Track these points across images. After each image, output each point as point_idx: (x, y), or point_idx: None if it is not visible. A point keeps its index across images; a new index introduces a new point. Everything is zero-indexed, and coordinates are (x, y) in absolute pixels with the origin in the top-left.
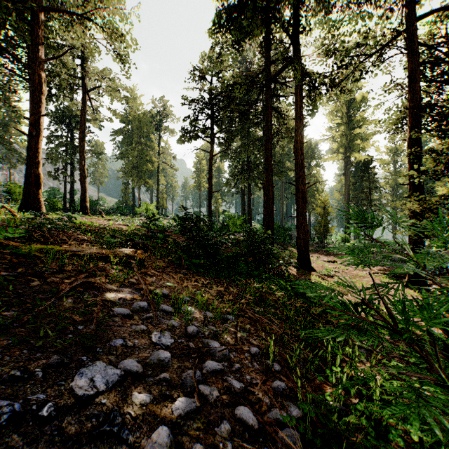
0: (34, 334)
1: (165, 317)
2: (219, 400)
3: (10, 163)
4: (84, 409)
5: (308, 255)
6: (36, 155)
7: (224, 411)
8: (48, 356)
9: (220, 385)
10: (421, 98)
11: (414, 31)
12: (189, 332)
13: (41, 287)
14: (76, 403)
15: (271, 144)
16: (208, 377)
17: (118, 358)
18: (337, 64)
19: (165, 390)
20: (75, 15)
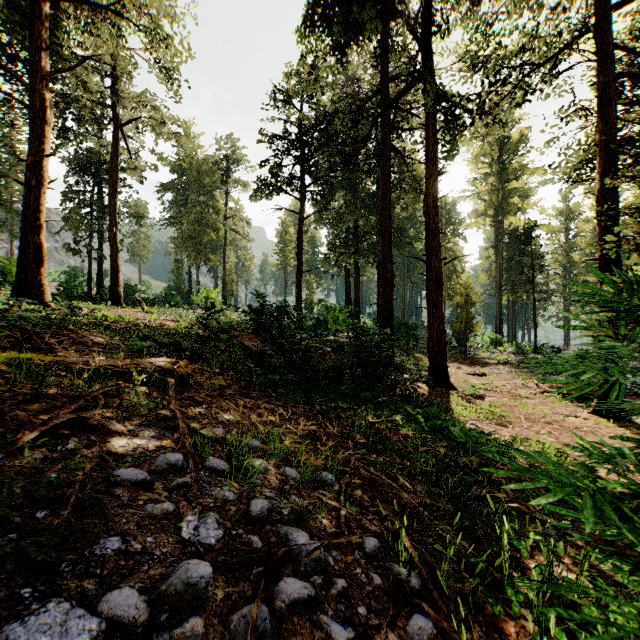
0: None
1: (214, 481)
2: None
3: (10, 230)
4: None
5: (445, 365)
6: (36, 215)
7: None
8: None
9: (307, 638)
10: (617, 129)
11: (606, 29)
12: (254, 514)
13: None
14: None
15: (389, 201)
16: (284, 616)
17: (104, 585)
18: (489, 81)
19: None
20: (96, 6)
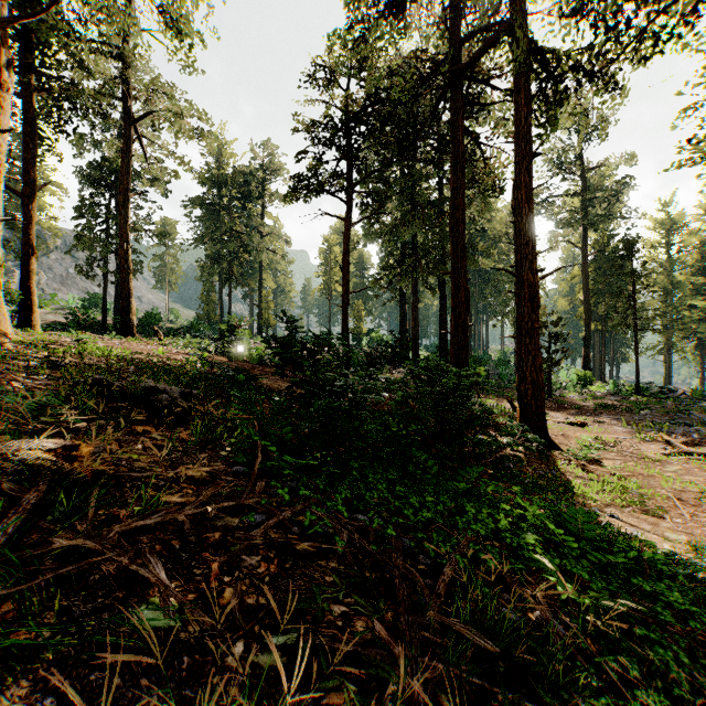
0: None
1: None
2: None
3: (15, 250)
4: None
5: (542, 414)
6: None
7: None
8: None
9: None
10: None
11: None
12: None
13: None
14: None
15: (463, 198)
16: None
17: None
18: (607, 22)
19: None
20: None
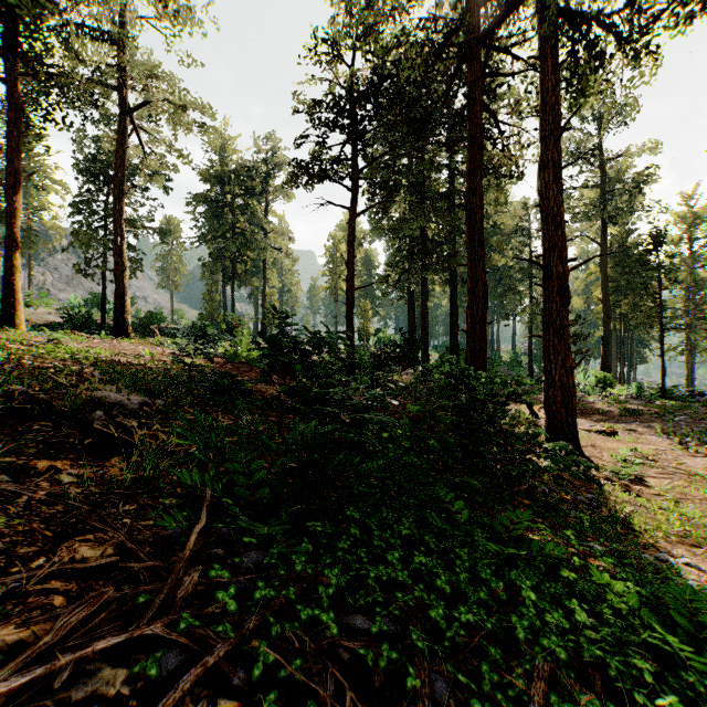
0: None
1: None
2: None
3: None
4: None
5: (573, 424)
6: None
7: None
8: None
9: None
10: None
11: None
12: None
13: None
14: None
15: (480, 181)
16: None
17: None
18: None
19: None
20: None
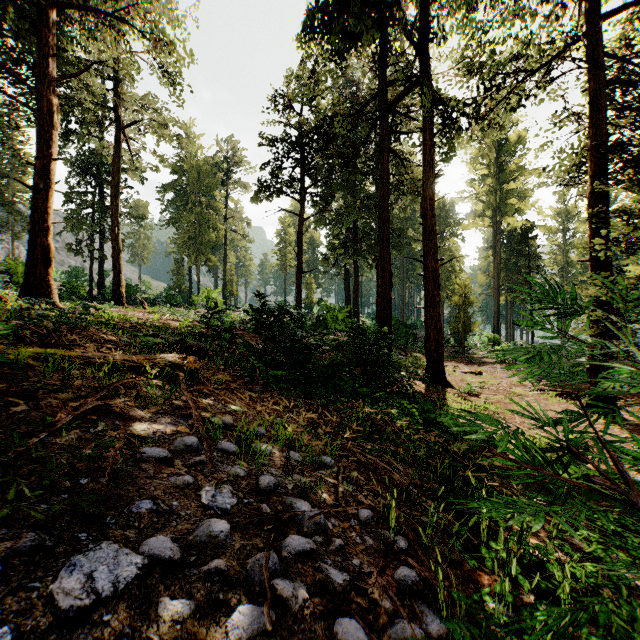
0: (2, 494)
1: (226, 461)
2: (309, 606)
3: (13, 231)
4: (69, 634)
5: (441, 363)
6: (44, 217)
7: (315, 627)
8: (18, 533)
9: (310, 578)
10: (607, 134)
11: (597, 37)
12: (262, 487)
13: (29, 415)
14: (56, 622)
15: (387, 203)
16: (291, 563)
17: (142, 535)
18: (485, 86)
19: (218, 590)
20: (102, 14)
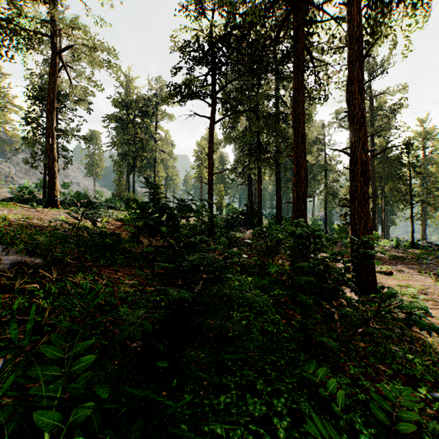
0: None
1: None
2: None
3: None
4: None
5: (373, 270)
6: None
7: None
8: None
9: None
10: None
11: None
12: None
13: None
14: None
15: (303, 96)
16: None
17: None
18: None
19: None
20: None
